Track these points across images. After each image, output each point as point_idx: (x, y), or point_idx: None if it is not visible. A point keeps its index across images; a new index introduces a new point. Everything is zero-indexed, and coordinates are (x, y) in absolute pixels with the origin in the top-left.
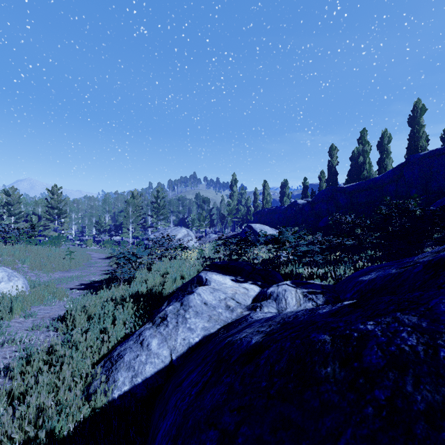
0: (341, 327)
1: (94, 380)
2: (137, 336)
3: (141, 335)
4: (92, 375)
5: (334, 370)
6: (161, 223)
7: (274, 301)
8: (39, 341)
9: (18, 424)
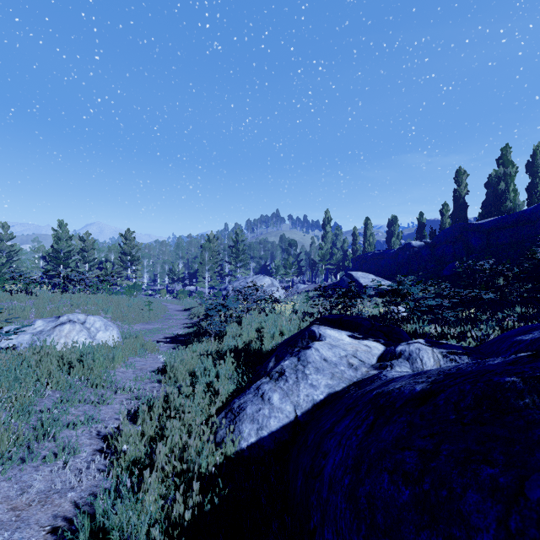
0: (527, 371)
1: (219, 430)
2: (255, 390)
3: (260, 389)
4: (216, 425)
5: (533, 401)
6: (240, 271)
7: (407, 360)
8: (146, 391)
9: (165, 459)
